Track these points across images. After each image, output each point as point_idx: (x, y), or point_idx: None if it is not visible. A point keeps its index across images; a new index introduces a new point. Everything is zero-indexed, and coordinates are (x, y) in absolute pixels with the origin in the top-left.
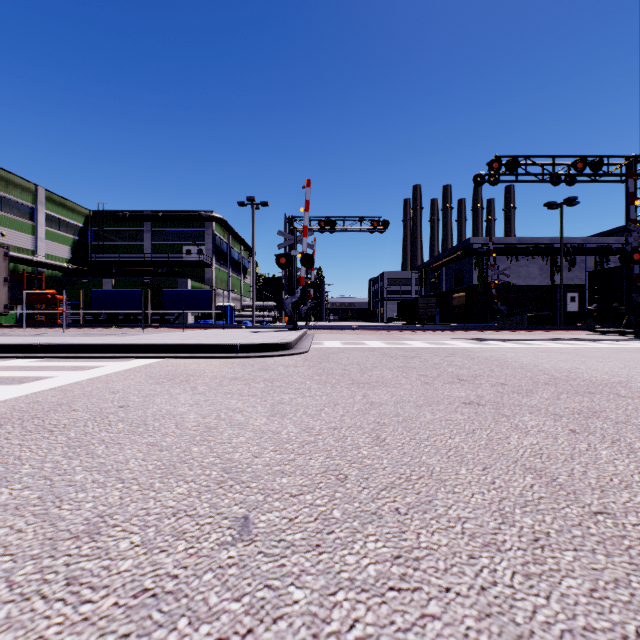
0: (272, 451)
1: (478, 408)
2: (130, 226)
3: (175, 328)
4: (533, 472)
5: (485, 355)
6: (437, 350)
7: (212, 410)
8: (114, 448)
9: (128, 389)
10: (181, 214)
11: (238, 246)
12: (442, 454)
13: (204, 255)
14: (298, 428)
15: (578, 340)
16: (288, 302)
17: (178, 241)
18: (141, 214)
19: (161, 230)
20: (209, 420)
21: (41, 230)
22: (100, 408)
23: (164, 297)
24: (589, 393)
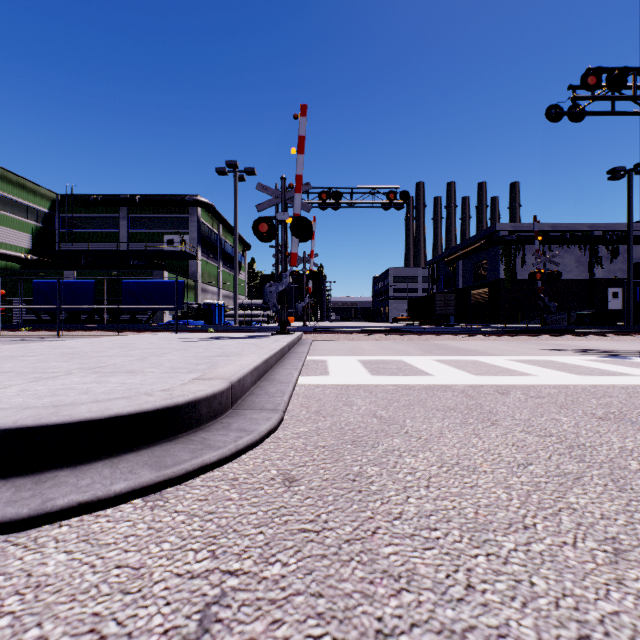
0: None
1: None
2: (103, 212)
3: (112, 331)
4: None
5: None
6: None
7: None
8: None
9: None
10: (161, 197)
11: (230, 238)
12: None
13: (188, 245)
14: None
15: None
16: (271, 291)
17: (158, 229)
18: (115, 198)
19: (139, 217)
20: None
21: None
22: None
23: (124, 290)
24: None
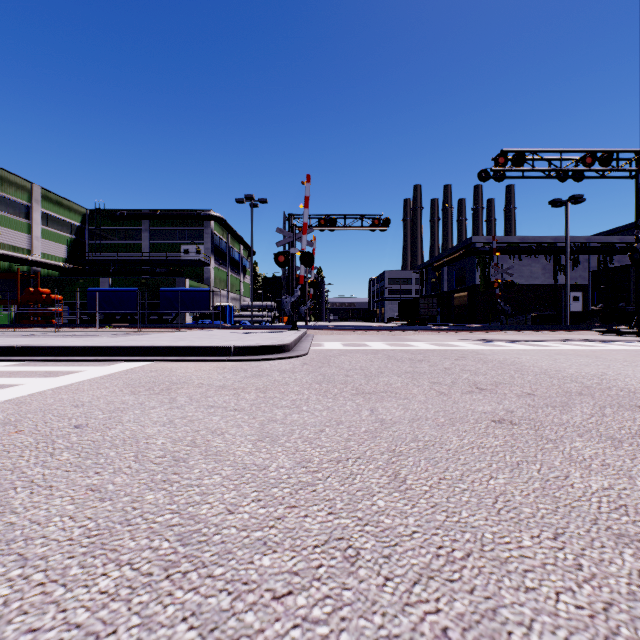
0: (254, 501)
1: (513, 428)
2: (128, 225)
3: (171, 328)
4: (629, 543)
5: (498, 358)
6: (445, 352)
7: (187, 431)
8: (40, 495)
9: (96, 401)
10: (179, 213)
11: (237, 245)
12: (488, 507)
13: (203, 254)
14: (291, 460)
15: (589, 341)
16: (287, 302)
17: (176, 240)
18: (139, 213)
19: (159, 229)
20: (180, 447)
21: (37, 229)
22: (51, 428)
23: (161, 297)
24: (637, 407)
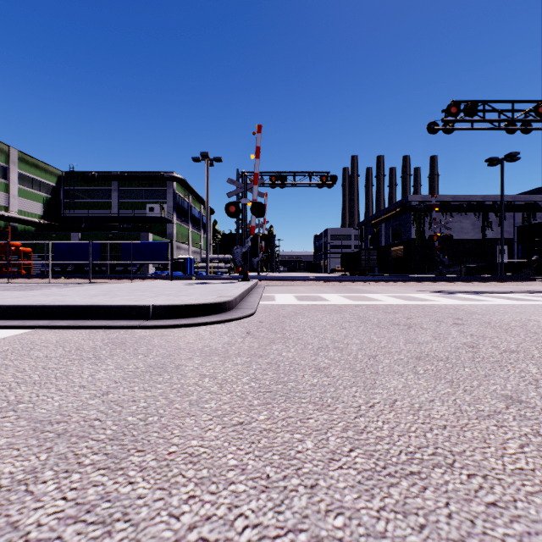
0: None
1: None
2: (99, 185)
3: (125, 279)
4: None
5: (509, 321)
6: (424, 310)
7: None
8: None
9: None
10: (145, 174)
11: (198, 205)
12: None
13: (166, 212)
14: None
15: None
16: (238, 252)
17: (142, 199)
18: (108, 174)
19: (127, 189)
20: None
21: (14, 188)
22: None
23: (123, 249)
24: None
